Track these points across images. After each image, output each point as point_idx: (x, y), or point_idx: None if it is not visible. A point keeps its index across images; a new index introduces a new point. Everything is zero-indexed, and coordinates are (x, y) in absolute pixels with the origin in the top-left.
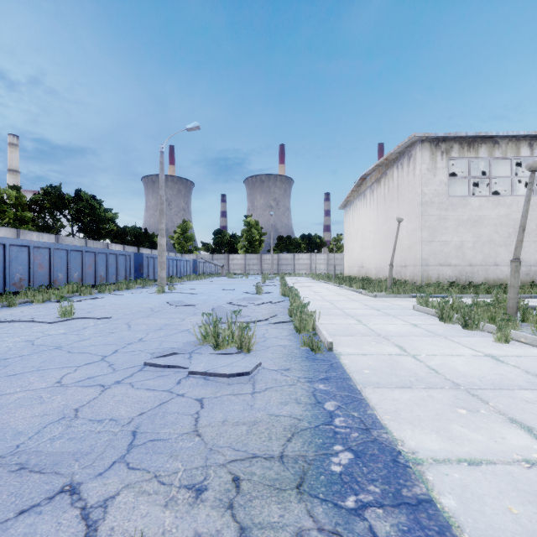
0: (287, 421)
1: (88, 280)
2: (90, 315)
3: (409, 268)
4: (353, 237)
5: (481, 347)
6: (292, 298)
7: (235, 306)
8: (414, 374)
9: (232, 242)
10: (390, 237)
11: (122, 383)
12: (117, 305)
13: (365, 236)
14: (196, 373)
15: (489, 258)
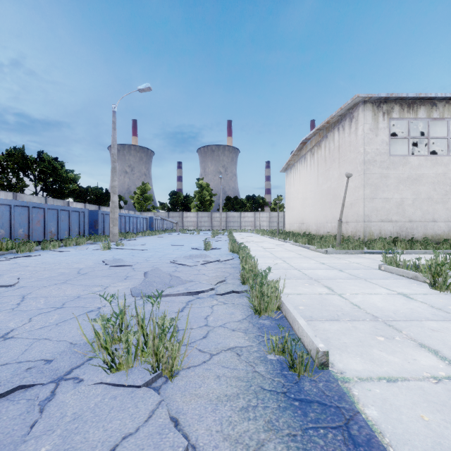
0: None
1: (36, 236)
2: None
3: (350, 224)
4: (294, 196)
5: None
6: (243, 257)
7: (178, 266)
8: None
9: (185, 202)
10: (331, 195)
11: None
12: (44, 265)
13: (305, 195)
14: None
15: (428, 214)
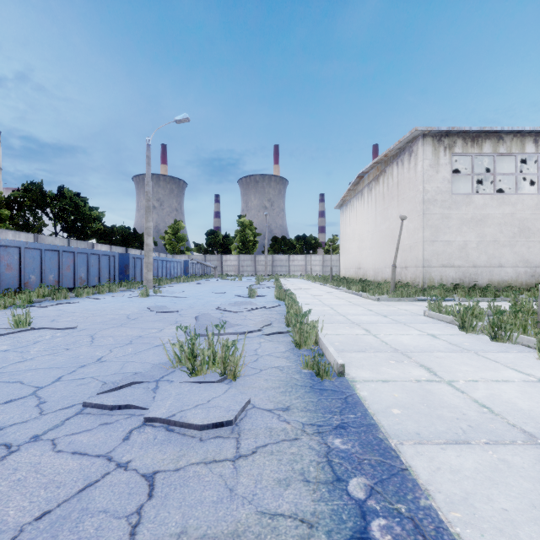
0: (290, 531)
1: (66, 283)
2: (50, 324)
3: (410, 270)
4: (350, 237)
5: (527, 368)
6: (289, 303)
7: (224, 312)
8: (463, 416)
9: (225, 243)
10: (389, 237)
11: (41, 439)
12: (90, 312)
13: (362, 236)
14: (156, 420)
15: (493, 258)
